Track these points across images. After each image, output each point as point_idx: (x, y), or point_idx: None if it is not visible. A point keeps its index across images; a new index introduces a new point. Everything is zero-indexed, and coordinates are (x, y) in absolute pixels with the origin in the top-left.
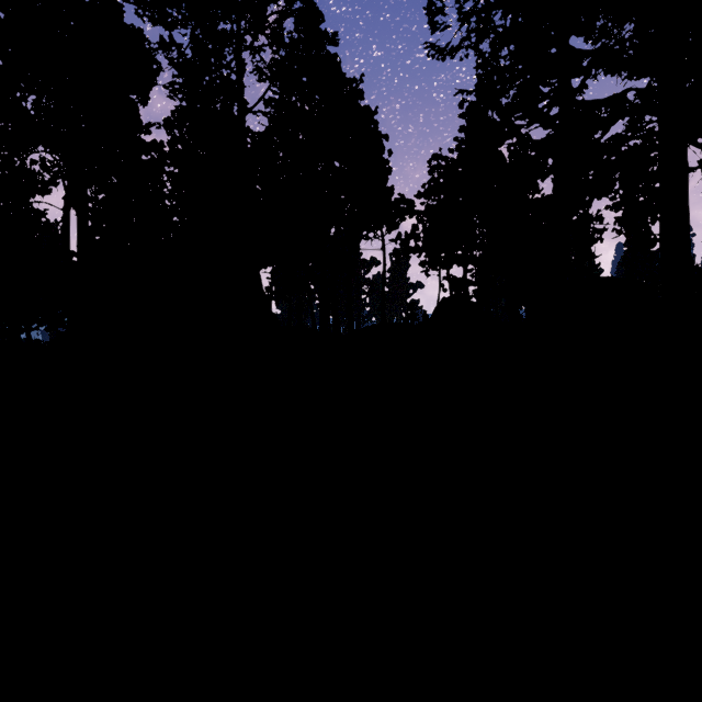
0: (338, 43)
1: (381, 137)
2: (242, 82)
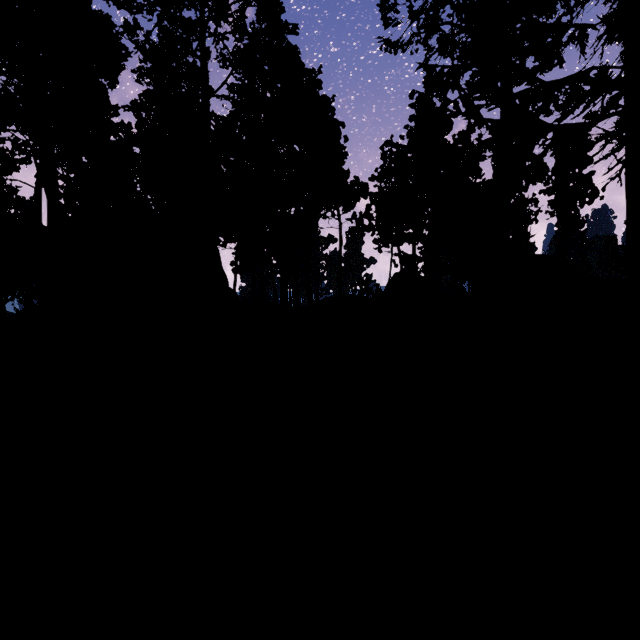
0: (297, 32)
1: (338, 123)
2: (206, 67)
